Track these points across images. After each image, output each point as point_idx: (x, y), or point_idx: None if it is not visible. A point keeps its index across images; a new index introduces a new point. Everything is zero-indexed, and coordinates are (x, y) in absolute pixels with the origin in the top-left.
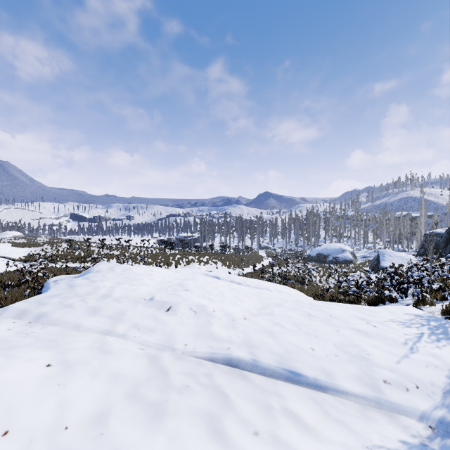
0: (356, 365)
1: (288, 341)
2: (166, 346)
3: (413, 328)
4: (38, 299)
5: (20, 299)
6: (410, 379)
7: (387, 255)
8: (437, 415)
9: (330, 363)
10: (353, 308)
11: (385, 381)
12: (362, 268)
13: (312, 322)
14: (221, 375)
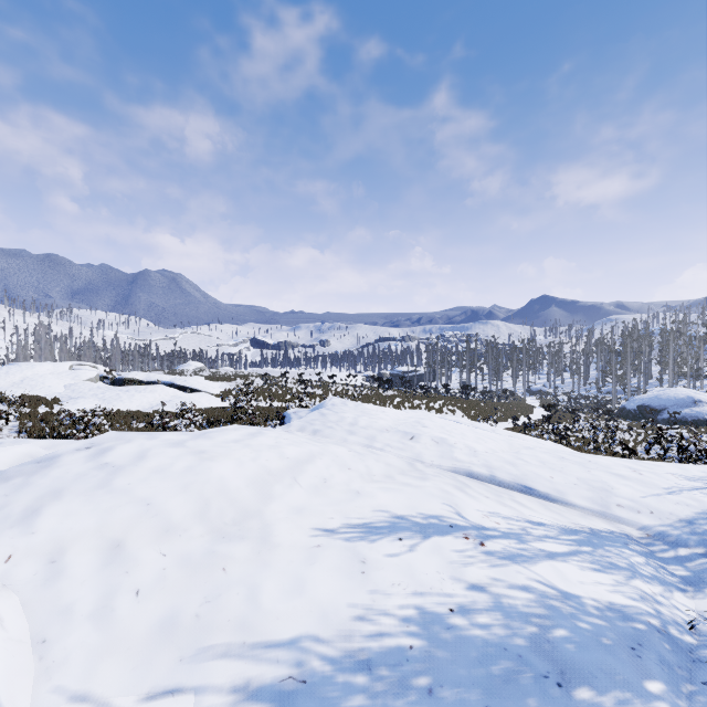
0: (594, 493)
1: (528, 470)
2: (416, 459)
3: (699, 482)
4: (306, 420)
5: None
6: (647, 507)
7: None
8: (659, 529)
9: (566, 487)
10: (628, 460)
11: (619, 505)
12: None
13: (562, 462)
14: (463, 479)
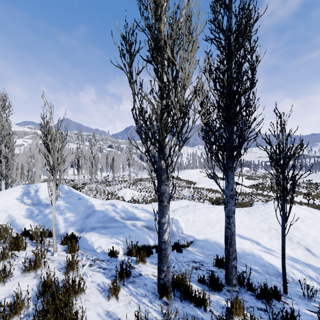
0: None
1: None
2: (275, 229)
3: None
4: (249, 208)
5: (247, 206)
6: None
7: None
8: None
9: None
10: None
11: None
12: None
13: None
14: None
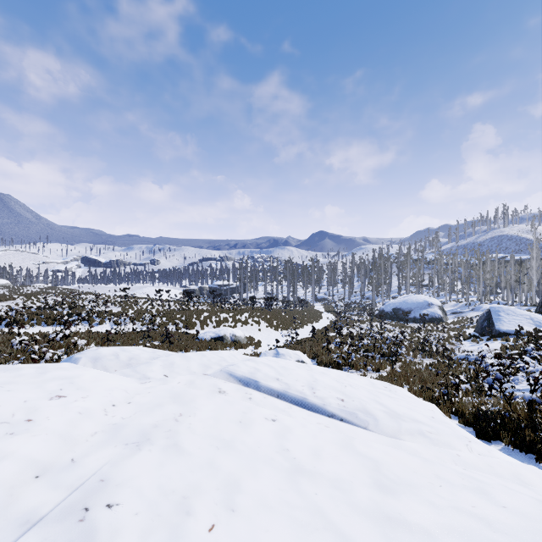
0: None
1: None
2: None
3: None
4: None
5: None
6: None
7: (503, 313)
8: None
9: None
10: None
11: None
12: (464, 331)
13: None
14: None
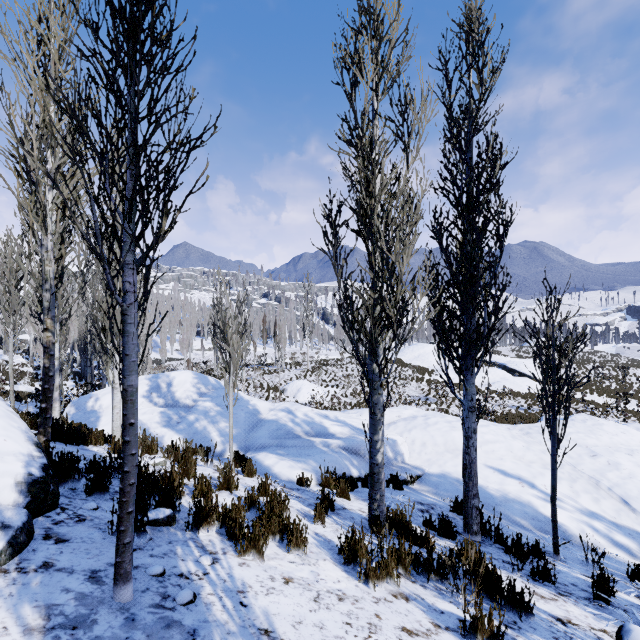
0: None
1: None
2: (572, 465)
3: None
4: (529, 425)
5: (535, 421)
6: None
7: None
8: None
9: None
10: None
11: None
12: None
13: None
14: (584, 481)
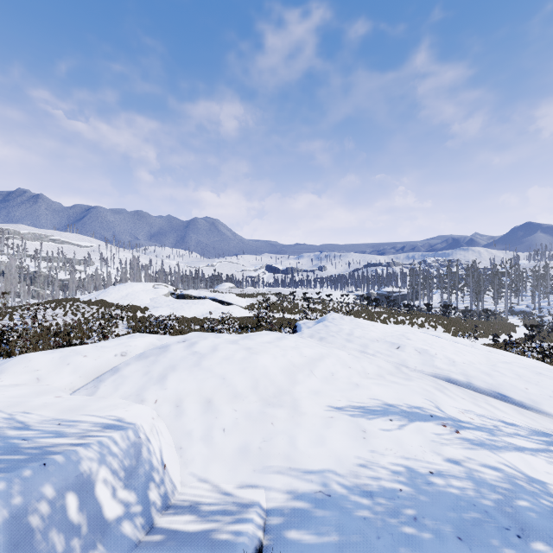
0: None
1: (503, 380)
2: (402, 365)
3: None
4: (313, 330)
5: None
6: None
7: None
8: None
9: (541, 398)
10: None
11: None
12: None
13: (538, 377)
14: (442, 383)
